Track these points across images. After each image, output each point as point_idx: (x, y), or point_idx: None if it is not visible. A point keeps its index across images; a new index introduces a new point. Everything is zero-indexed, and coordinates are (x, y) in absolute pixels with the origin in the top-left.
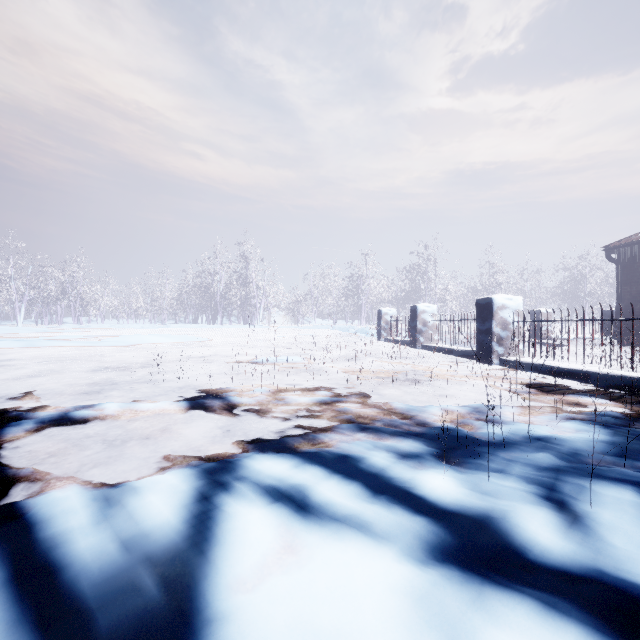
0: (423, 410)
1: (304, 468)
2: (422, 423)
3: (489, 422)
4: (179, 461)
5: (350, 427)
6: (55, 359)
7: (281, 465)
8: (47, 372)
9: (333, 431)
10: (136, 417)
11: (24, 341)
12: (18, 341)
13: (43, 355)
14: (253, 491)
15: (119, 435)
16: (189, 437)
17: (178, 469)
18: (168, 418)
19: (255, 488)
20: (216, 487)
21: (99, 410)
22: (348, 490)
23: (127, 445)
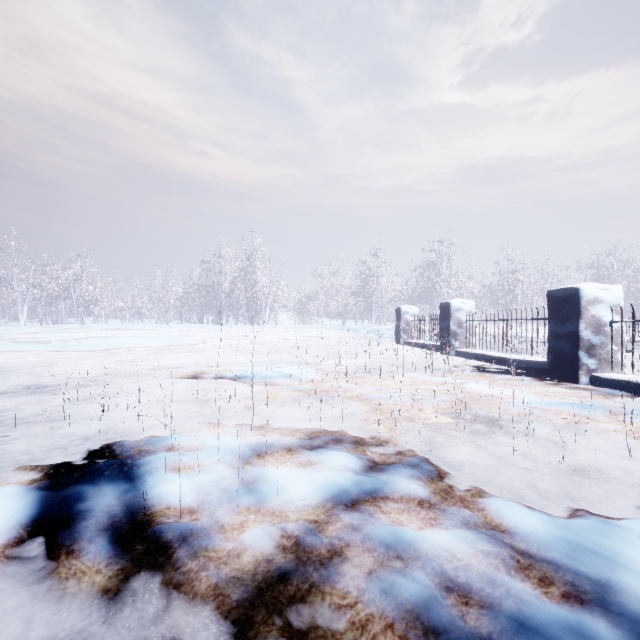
0: (604, 553)
1: None
2: None
3: None
4: None
5: None
6: None
7: None
8: None
9: None
10: None
11: None
12: None
13: None
14: None
15: None
16: None
17: None
18: None
19: None
20: None
21: None
22: None
23: None
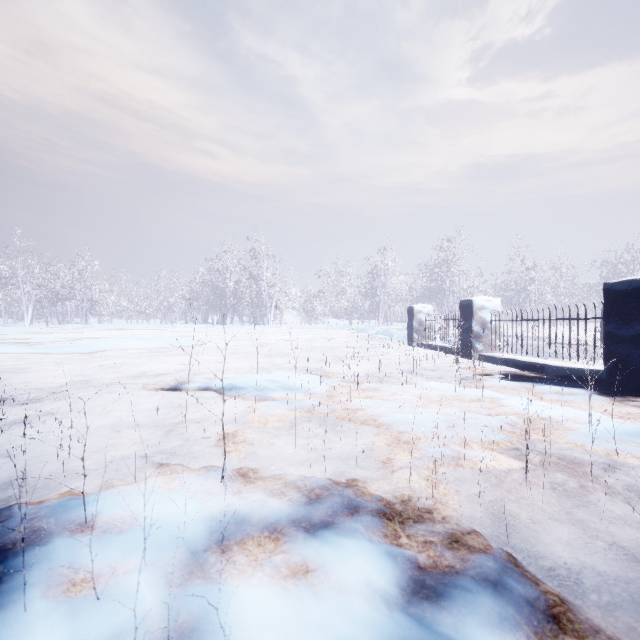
0: None
1: None
2: None
3: None
4: None
5: None
6: None
7: None
8: None
9: None
10: None
11: None
12: None
13: None
14: None
15: None
16: None
17: None
18: None
19: None
20: None
21: None
22: None
23: None
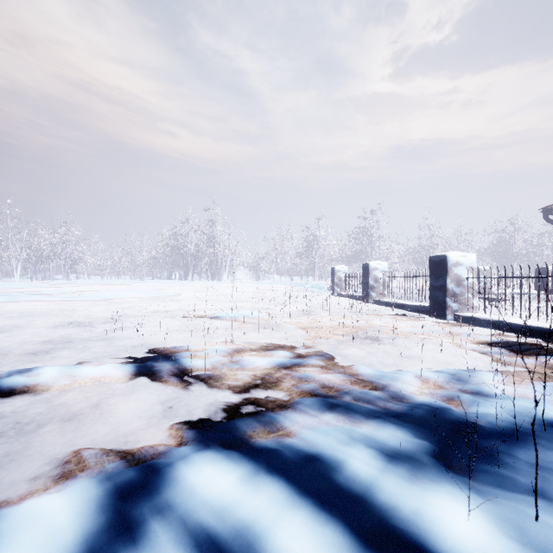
0: (394, 378)
1: (257, 484)
2: (398, 397)
3: (477, 396)
4: (93, 463)
5: (315, 404)
6: (30, 313)
7: (225, 477)
8: (14, 327)
9: (294, 410)
10: (72, 386)
11: (7, 296)
12: (2, 296)
13: (21, 309)
14: (175, 544)
15: (44, 411)
16: (125, 414)
17: (82, 483)
18: (108, 387)
19: (179, 536)
20: (117, 537)
21: (34, 376)
22: (323, 542)
23: (45, 428)
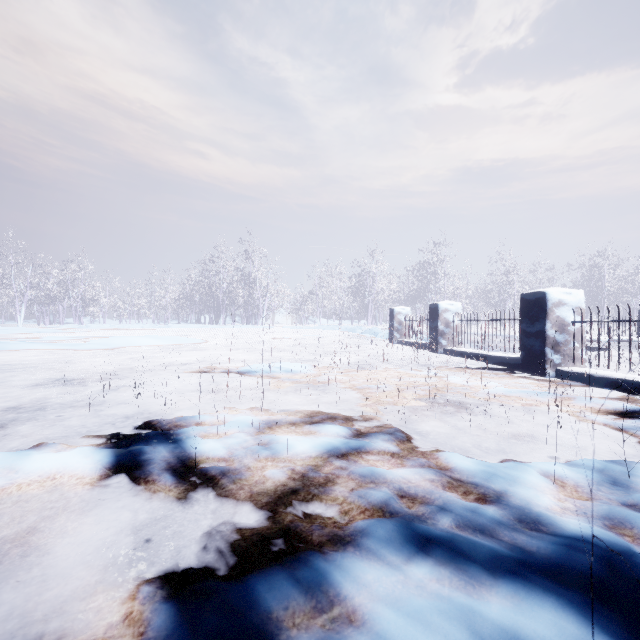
0: (510, 478)
1: None
2: (529, 520)
3: None
4: None
5: (392, 538)
6: (17, 365)
7: None
8: None
9: (358, 550)
10: (6, 491)
11: None
12: None
13: (8, 360)
14: None
15: None
16: (73, 550)
17: None
18: (63, 492)
19: None
20: None
21: None
22: None
23: None
